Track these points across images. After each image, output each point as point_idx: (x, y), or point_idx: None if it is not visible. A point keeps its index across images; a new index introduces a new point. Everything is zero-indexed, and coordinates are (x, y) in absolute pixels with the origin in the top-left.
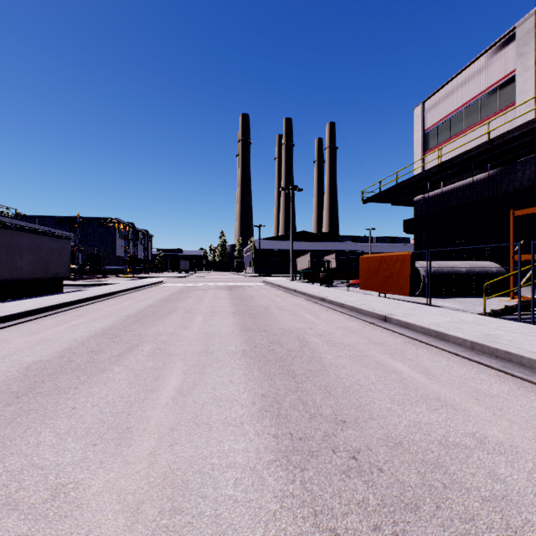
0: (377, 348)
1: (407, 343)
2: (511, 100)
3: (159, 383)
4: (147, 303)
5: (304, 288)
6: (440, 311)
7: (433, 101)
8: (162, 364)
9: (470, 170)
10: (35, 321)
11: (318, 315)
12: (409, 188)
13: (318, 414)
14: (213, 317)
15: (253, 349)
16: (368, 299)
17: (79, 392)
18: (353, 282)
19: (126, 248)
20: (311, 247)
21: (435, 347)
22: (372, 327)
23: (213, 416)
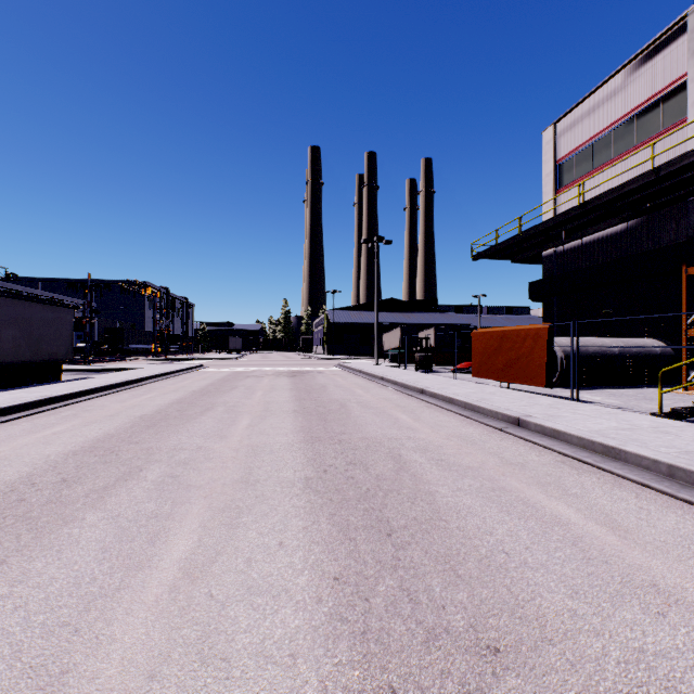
0: (517, 474)
1: (561, 465)
2: (680, 115)
3: (155, 548)
4: (175, 397)
5: (394, 375)
6: (595, 409)
7: (569, 121)
8: (170, 507)
9: (621, 213)
10: (1, 425)
11: (418, 415)
12: (536, 238)
13: (442, 630)
14: (264, 419)
15: (321, 476)
16: (485, 391)
17: (5, 571)
18: (459, 366)
19: (157, 320)
20: (401, 320)
21: (608, 472)
22: (499, 435)
23: (238, 636)
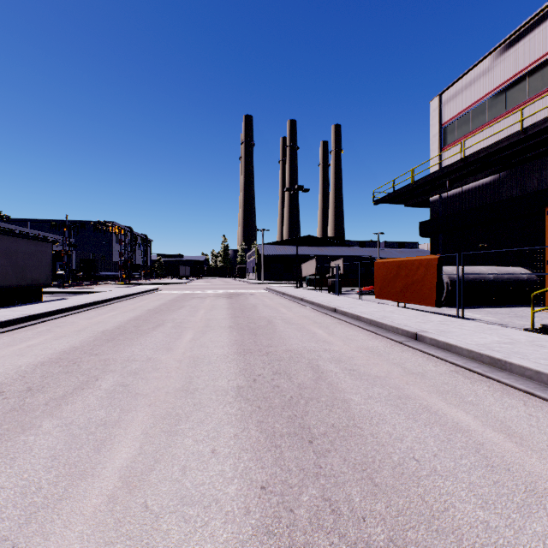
0: (418, 383)
1: (455, 374)
2: (542, 87)
3: (99, 456)
4: (133, 315)
5: (311, 296)
6: (478, 326)
7: (451, 93)
8: (118, 415)
9: (494, 166)
10: None
11: (331, 330)
12: (425, 187)
13: (364, 545)
14: (205, 334)
15: (251, 385)
16: (386, 310)
17: None
18: (363, 289)
19: (122, 253)
20: (316, 252)
21: (496, 381)
22: (400, 347)
23: None
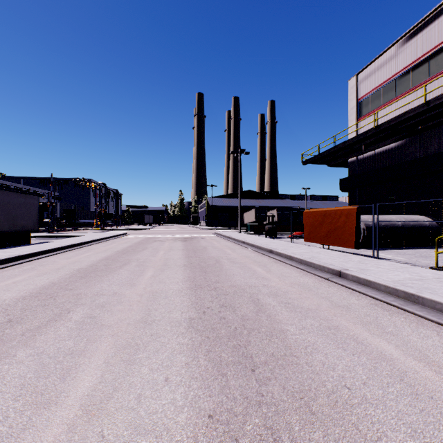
0: (344, 315)
1: (375, 307)
2: (441, 67)
3: (64, 385)
4: (104, 255)
5: (252, 240)
6: (391, 264)
7: (366, 73)
8: (84, 345)
9: (402, 133)
10: None
11: (269, 268)
12: (344, 150)
13: None
14: (163, 271)
15: (201, 317)
16: (313, 251)
17: None
18: (294, 234)
19: (97, 204)
20: (255, 204)
21: (411, 313)
22: (327, 283)
23: None
